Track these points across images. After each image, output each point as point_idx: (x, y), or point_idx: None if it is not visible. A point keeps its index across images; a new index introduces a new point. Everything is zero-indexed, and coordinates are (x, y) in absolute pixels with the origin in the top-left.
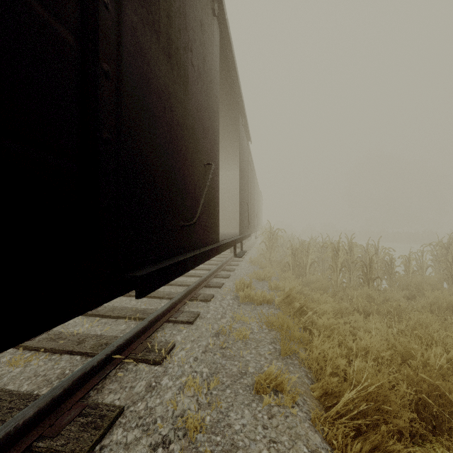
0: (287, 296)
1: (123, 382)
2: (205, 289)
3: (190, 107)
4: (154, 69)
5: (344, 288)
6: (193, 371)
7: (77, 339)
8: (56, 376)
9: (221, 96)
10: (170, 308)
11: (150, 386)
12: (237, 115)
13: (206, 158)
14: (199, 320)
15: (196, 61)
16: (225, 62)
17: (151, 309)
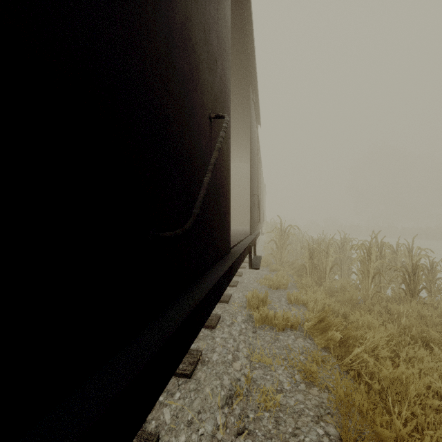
0: (319, 321)
1: None
2: None
3: None
4: None
5: (380, 300)
6: None
7: None
8: None
9: None
10: None
11: None
12: (247, 87)
13: (212, 109)
14: (200, 369)
15: None
16: None
17: None
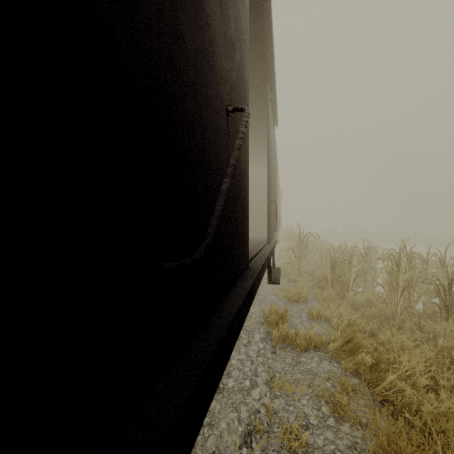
0: (347, 342)
1: None
2: None
3: None
4: None
5: (411, 316)
6: None
7: None
8: None
9: None
10: None
11: None
12: (264, 85)
13: (229, 102)
14: (214, 398)
15: None
16: None
17: None
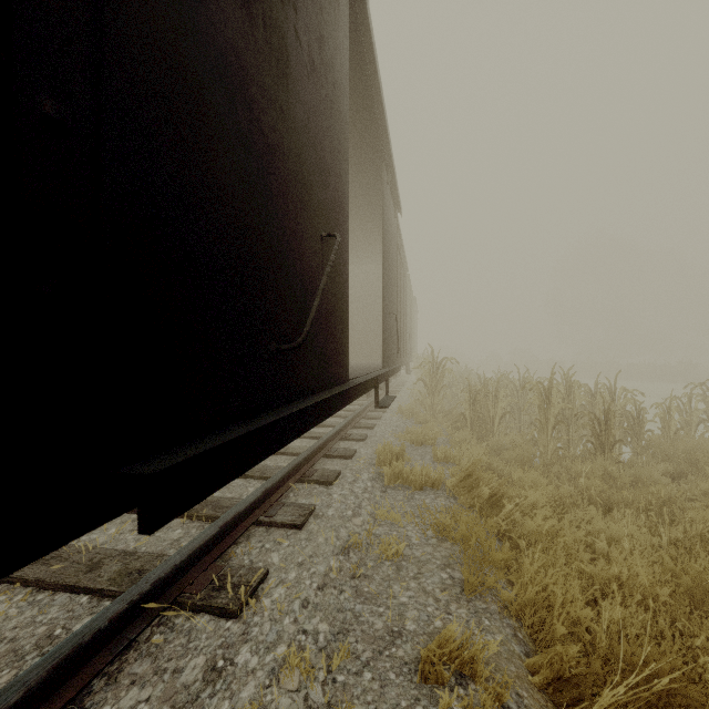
0: (467, 476)
1: (161, 659)
2: (325, 460)
3: (293, 118)
4: (206, 2)
5: (561, 459)
6: (300, 630)
7: (88, 560)
8: (33, 642)
9: (353, 132)
10: (263, 499)
11: (212, 670)
12: (379, 165)
13: (325, 226)
14: (313, 522)
15: (305, 34)
16: (359, 66)
17: (228, 499)
